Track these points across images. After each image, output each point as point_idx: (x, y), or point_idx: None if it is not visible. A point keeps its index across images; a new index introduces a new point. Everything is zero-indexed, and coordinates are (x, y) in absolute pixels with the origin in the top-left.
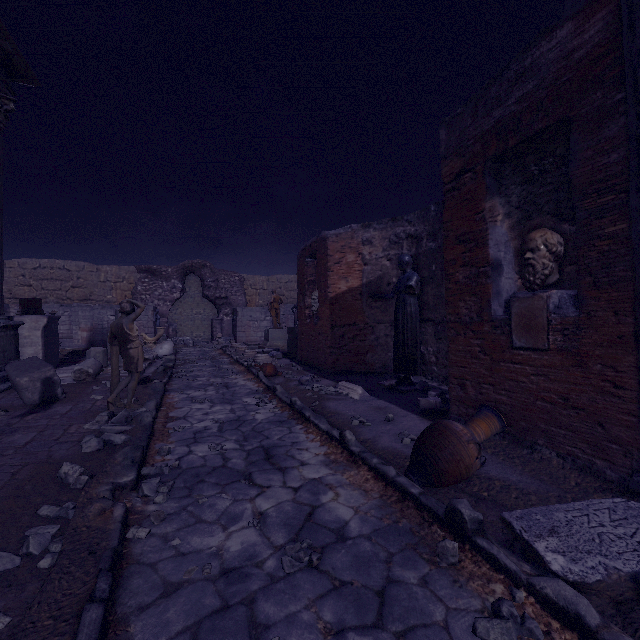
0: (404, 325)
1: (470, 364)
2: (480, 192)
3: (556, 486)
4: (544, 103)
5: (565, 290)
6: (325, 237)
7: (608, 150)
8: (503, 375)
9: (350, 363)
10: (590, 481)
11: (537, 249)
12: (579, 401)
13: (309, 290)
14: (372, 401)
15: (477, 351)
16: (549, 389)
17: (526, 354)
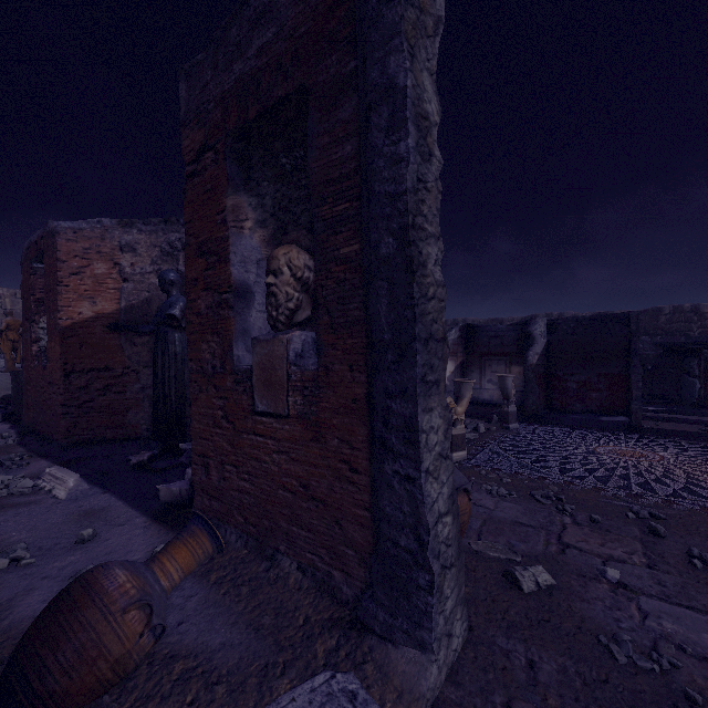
0: (165, 371)
1: (213, 435)
2: (221, 181)
3: (274, 638)
4: (283, 61)
5: (314, 332)
6: (53, 230)
7: (343, 138)
8: (246, 452)
9: (99, 427)
10: (324, 608)
11: (280, 272)
12: (319, 489)
13: (40, 314)
14: (88, 499)
15: (220, 416)
16: (291, 472)
17: (268, 422)
